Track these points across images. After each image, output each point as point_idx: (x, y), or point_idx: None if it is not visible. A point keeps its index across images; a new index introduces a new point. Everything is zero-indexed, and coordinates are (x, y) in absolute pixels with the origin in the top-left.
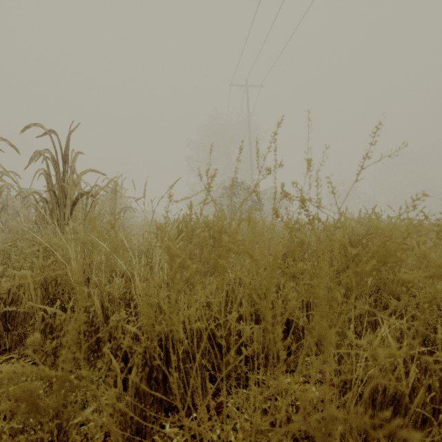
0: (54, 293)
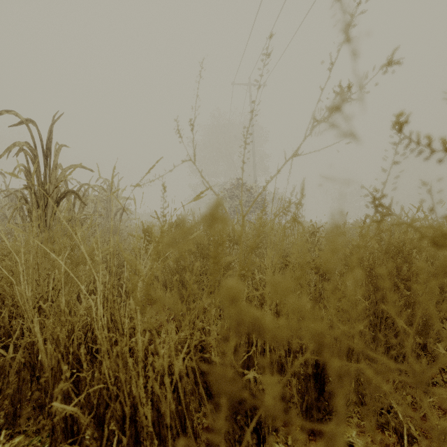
0: None
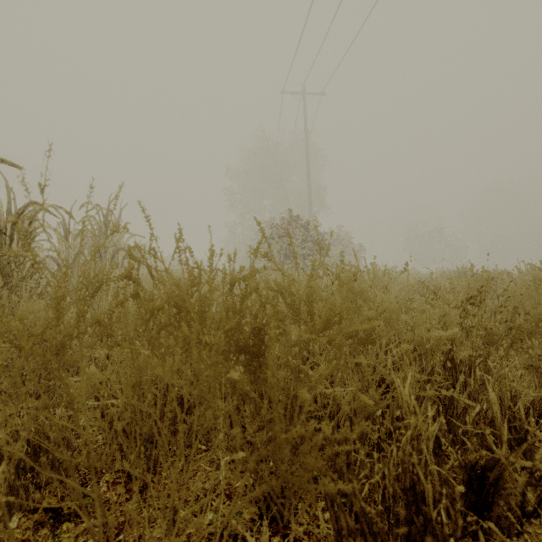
0: None
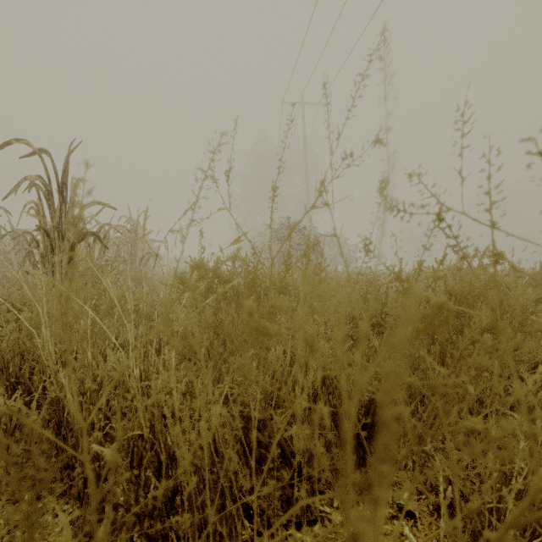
0: (18, 375)
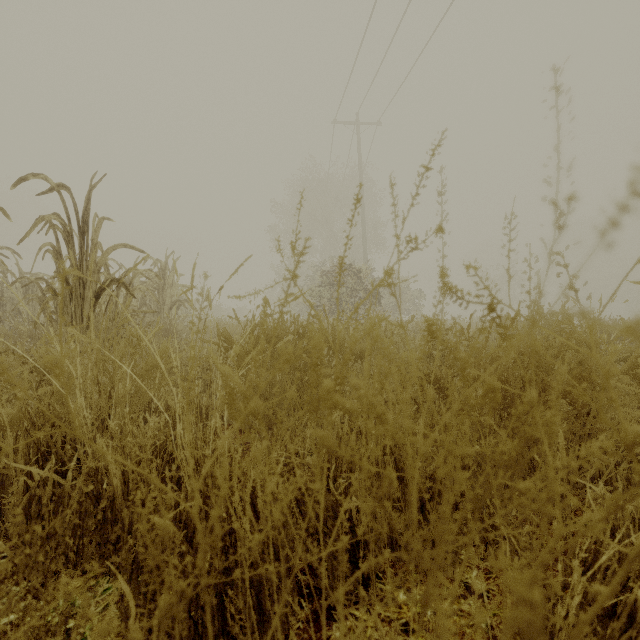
0: (49, 444)
